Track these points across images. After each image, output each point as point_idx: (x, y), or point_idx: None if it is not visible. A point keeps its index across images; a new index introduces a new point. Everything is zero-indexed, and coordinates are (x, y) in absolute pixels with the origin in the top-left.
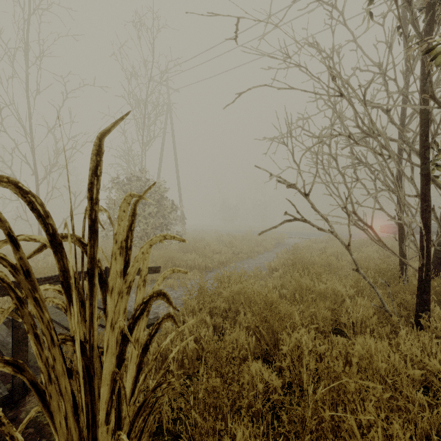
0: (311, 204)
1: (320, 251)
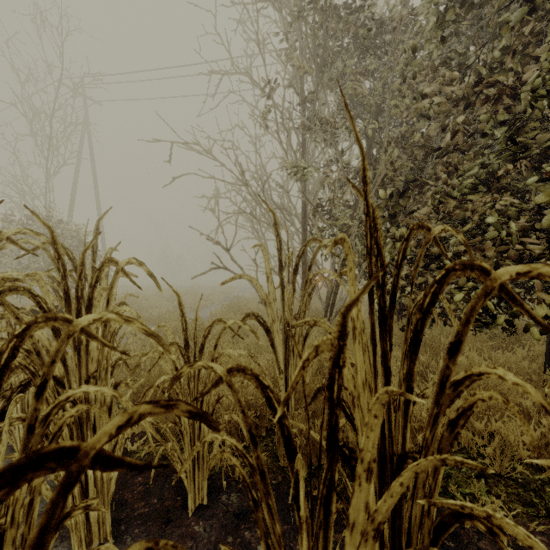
0: (231, 257)
1: None
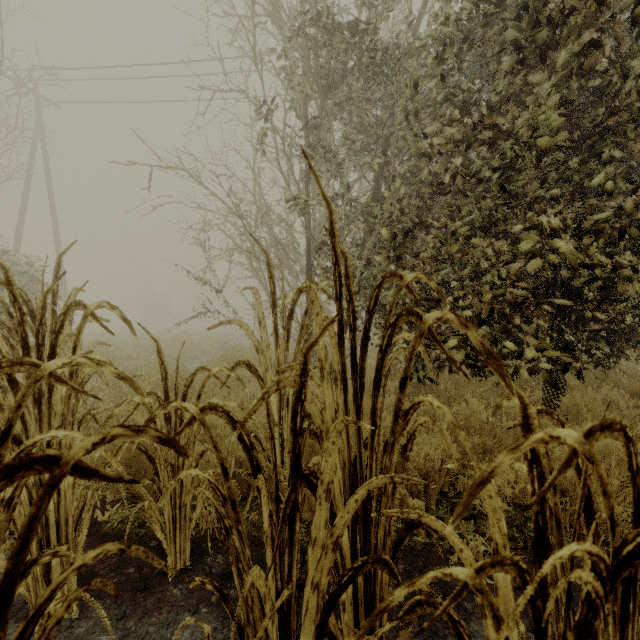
0: (224, 299)
1: None
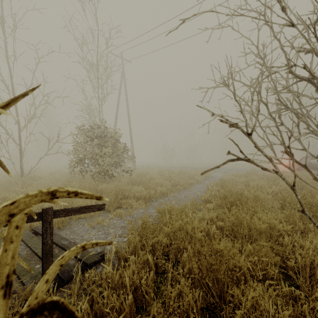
0: (254, 143)
1: (243, 184)
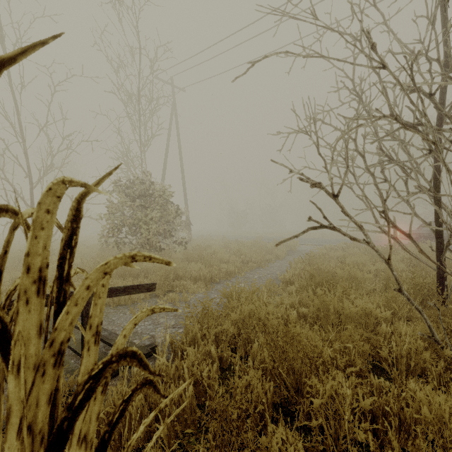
0: (341, 207)
1: (337, 261)
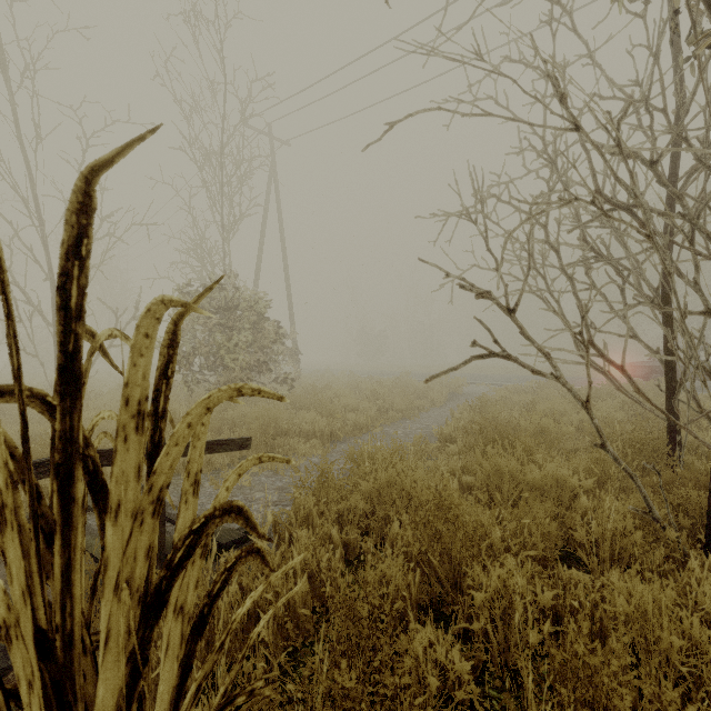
0: (520, 327)
1: (524, 408)
